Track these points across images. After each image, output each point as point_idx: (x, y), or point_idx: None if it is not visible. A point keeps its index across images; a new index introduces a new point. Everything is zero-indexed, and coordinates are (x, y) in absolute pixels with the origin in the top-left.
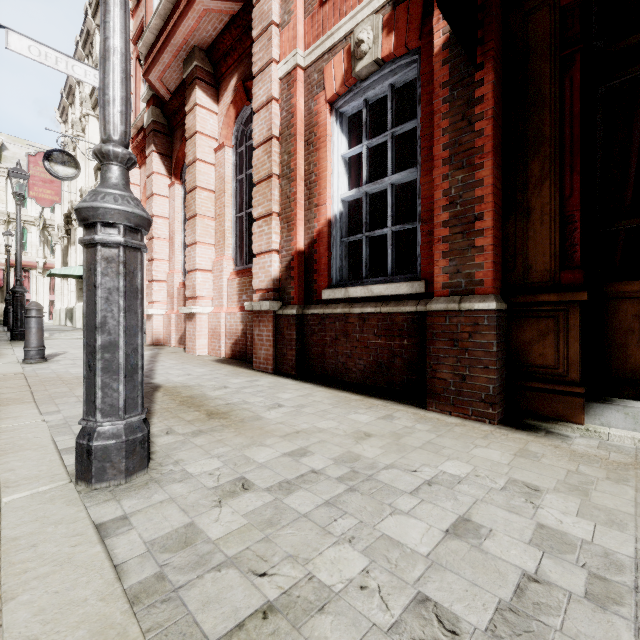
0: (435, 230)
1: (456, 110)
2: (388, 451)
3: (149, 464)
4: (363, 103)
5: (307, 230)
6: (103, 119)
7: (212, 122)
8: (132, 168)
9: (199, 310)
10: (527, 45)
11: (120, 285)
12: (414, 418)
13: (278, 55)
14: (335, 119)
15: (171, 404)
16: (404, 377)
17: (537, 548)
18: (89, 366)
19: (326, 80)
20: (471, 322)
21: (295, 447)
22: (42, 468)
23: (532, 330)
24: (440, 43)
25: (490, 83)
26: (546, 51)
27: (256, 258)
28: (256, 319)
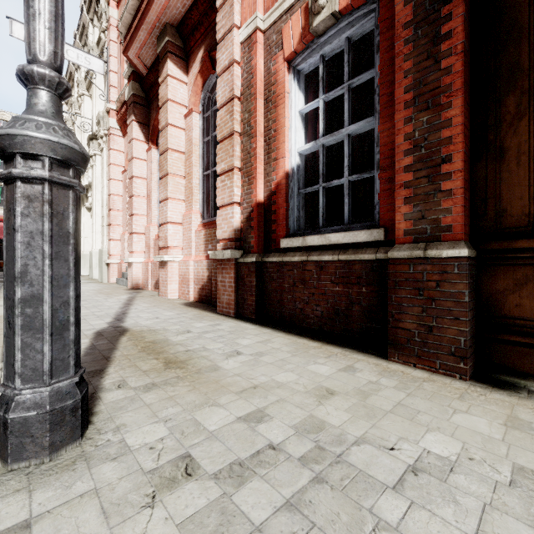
0: (397, 175)
1: (420, 49)
2: (356, 416)
3: (86, 430)
4: (320, 59)
5: (266, 183)
6: (27, 36)
7: (182, 91)
8: (66, 96)
9: (170, 258)
10: None
11: (44, 228)
12: (377, 370)
13: (239, 21)
14: (293, 76)
15: (132, 350)
16: (362, 325)
17: None
18: (8, 323)
19: (284, 39)
20: (438, 270)
21: (251, 408)
22: None
23: (506, 279)
24: None
25: (460, 16)
26: None
27: (219, 210)
28: (219, 266)
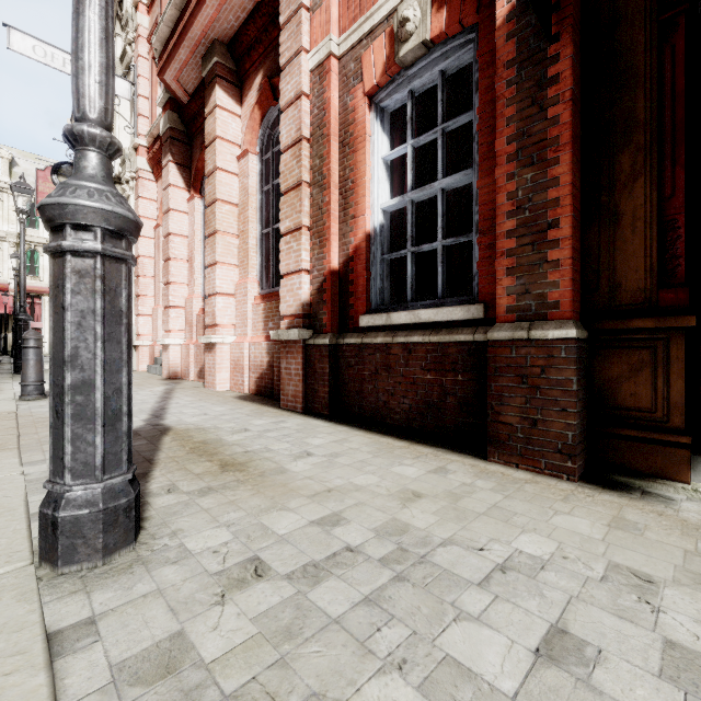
0: (497, 242)
1: (524, 94)
2: (444, 519)
3: (139, 536)
4: (408, 95)
5: (342, 246)
6: (76, 91)
7: (235, 126)
8: (116, 157)
9: (220, 339)
10: (614, 10)
11: (97, 306)
12: (473, 472)
13: (308, 43)
14: (375, 115)
15: (179, 452)
16: (458, 420)
17: (674, 685)
18: (56, 412)
19: (364, 69)
20: (544, 354)
21: (326, 512)
22: (1, 542)
23: (621, 364)
24: (504, 13)
25: (568, 58)
26: (639, 16)
27: (283, 279)
28: (283, 350)
